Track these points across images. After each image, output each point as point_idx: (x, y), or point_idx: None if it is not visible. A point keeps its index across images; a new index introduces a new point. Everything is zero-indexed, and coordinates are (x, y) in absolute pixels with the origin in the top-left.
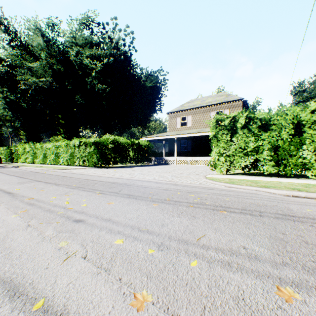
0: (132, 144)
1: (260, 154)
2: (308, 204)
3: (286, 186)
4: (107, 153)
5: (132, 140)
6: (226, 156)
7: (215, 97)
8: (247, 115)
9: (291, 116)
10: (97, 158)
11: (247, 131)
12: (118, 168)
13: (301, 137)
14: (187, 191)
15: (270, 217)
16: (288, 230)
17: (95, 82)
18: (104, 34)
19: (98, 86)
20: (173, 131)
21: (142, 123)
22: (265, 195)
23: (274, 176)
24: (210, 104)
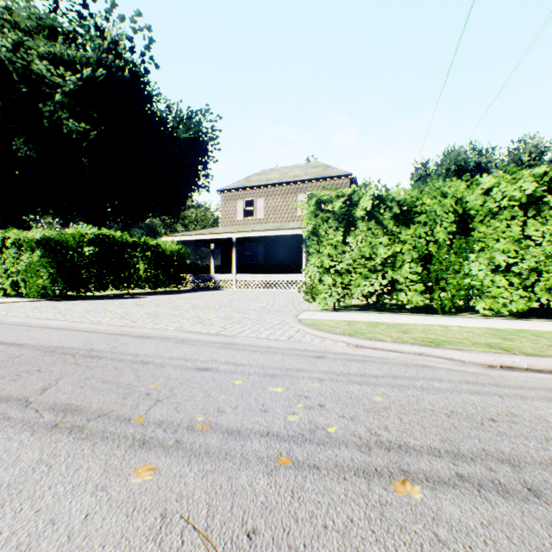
0: (142, 248)
1: (399, 271)
2: None
3: (469, 338)
4: (79, 267)
5: (143, 239)
6: (335, 274)
7: (305, 168)
8: (374, 194)
9: (453, 199)
10: (49, 278)
11: (375, 224)
12: (107, 298)
13: (470, 239)
14: (263, 370)
15: None
16: None
17: (63, 114)
18: (85, 18)
19: (71, 123)
20: (229, 225)
21: (171, 209)
22: (449, 369)
23: (415, 310)
24: (297, 180)
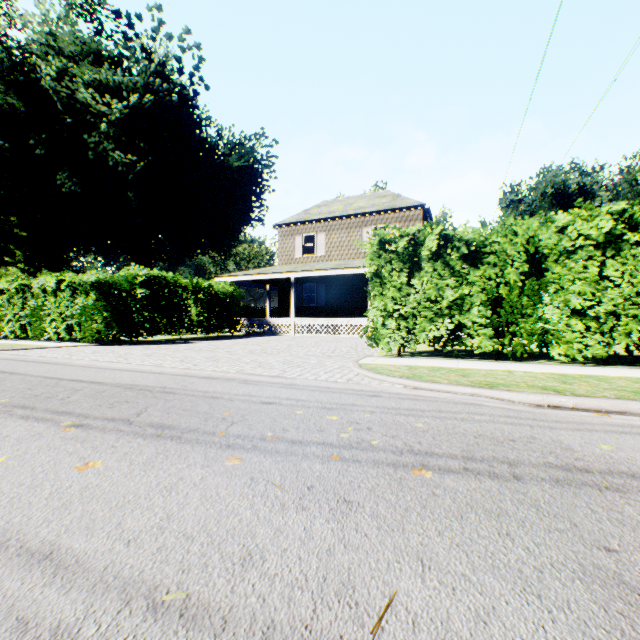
0: (194, 289)
1: (467, 314)
2: (591, 428)
3: (527, 382)
4: (132, 310)
5: (195, 281)
6: (399, 318)
7: (371, 198)
8: (440, 233)
9: (524, 238)
10: (103, 322)
11: (441, 265)
12: (160, 344)
13: (543, 280)
14: (321, 404)
15: (541, 481)
16: (610, 530)
17: (108, 145)
18: (131, 39)
19: (117, 155)
20: (287, 263)
21: (222, 245)
22: (495, 406)
23: (489, 356)
24: (362, 213)
